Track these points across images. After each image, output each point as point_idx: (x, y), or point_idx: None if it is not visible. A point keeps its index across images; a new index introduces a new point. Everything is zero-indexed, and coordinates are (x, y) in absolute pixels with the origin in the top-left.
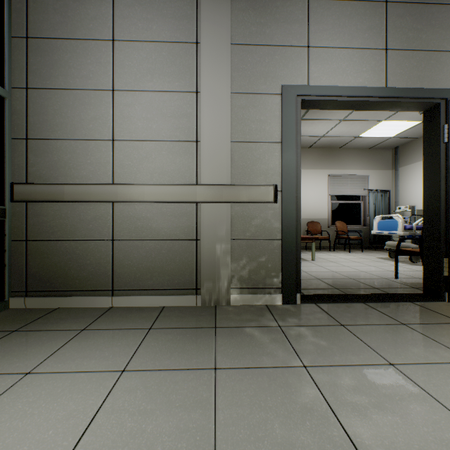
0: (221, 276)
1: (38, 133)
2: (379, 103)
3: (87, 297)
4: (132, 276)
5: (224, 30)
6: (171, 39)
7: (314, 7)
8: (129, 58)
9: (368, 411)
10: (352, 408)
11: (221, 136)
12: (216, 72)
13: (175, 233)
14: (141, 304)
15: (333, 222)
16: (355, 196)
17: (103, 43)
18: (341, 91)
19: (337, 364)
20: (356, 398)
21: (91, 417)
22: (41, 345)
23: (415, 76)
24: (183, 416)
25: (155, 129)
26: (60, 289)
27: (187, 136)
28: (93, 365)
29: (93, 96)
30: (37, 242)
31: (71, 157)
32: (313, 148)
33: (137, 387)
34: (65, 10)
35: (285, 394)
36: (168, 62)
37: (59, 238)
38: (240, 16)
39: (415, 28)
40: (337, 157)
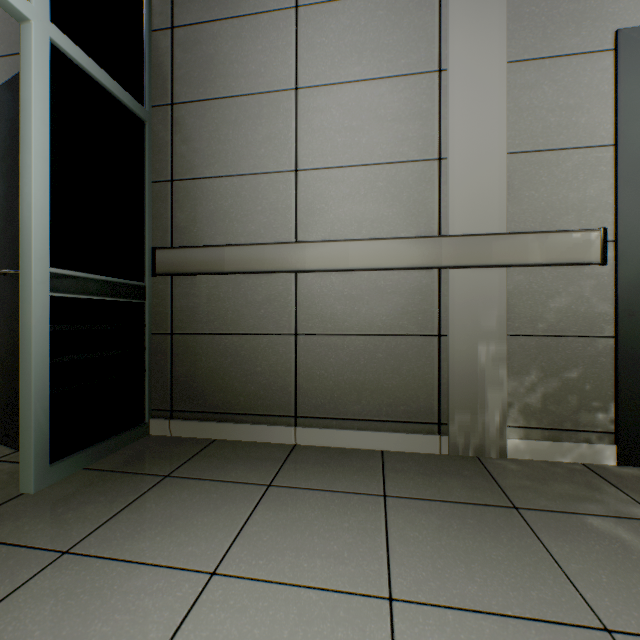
0: (487, 403)
1: (187, 171)
2: None
3: (257, 426)
4: (326, 395)
5: None
6: None
7: None
8: (322, 32)
9: None
10: None
11: (487, 145)
12: (477, 28)
13: (400, 323)
14: (342, 444)
15: None
16: None
17: (281, 14)
18: None
19: None
20: None
21: None
22: (215, 510)
23: None
24: None
25: (364, 144)
26: (218, 410)
27: (421, 151)
28: (323, 572)
29: (265, 103)
30: (186, 337)
31: (233, 203)
32: None
33: None
34: None
35: None
36: (387, 27)
37: (216, 331)
38: None
39: None
40: None
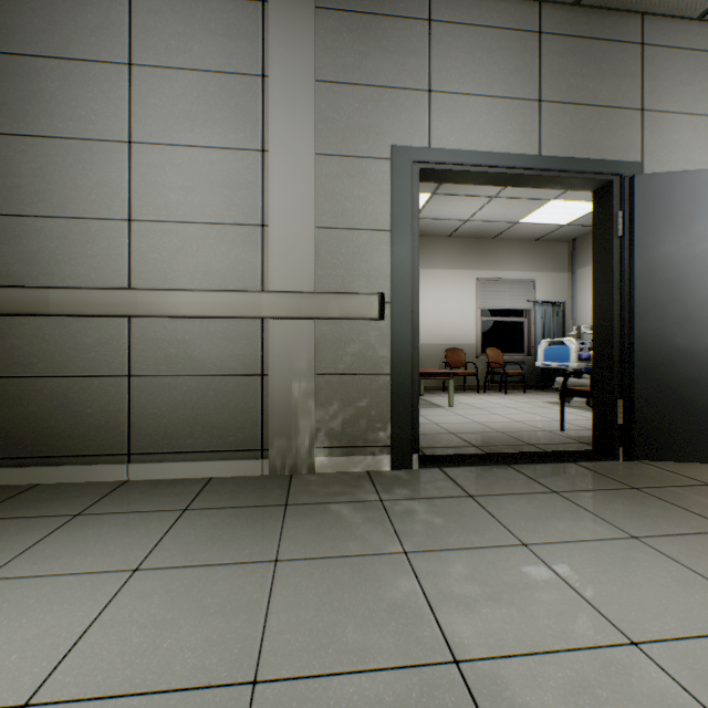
0: (300, 430)
1: (4, 206)
2: (530, 177)
3: (87, 466)
4: (161, 432)
5: (305, 59)
6: (224, 67)
7: (438, 33)
8: (156, 94)
9: (478, 604)
10: (458, 601)
11: (300, 219)
12: (292, 122)
13: (229, 364)
14: (175, 475)
15: (484, 349)
16: (516, 311)
17: (114, 67)
18: (476, 158)
19: (451, 548)
20: (466, 589)
21: (79, 634)
22: (7, 539)
23: (579, 141)
24: (219, 625)
25: (197, 204)
26: (42, 454)
27: (248, 216)
28: (90, 564)
29: (97, 150)
30: (3, 381)
31: (60, 245)
32: (455, 237)
33: (155, 590)
34: (51, 11)
35: (370, 589)
36: (218, 103)
37: (40, 374)
38: (330, 40)
39: (580, 73)
40: (489, 252)
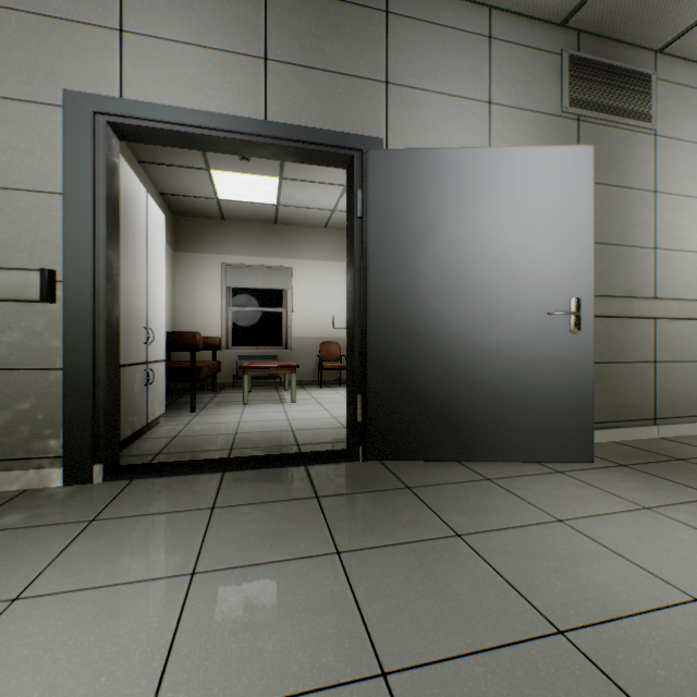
0: None
1: None
2: (258, 144)
3: None
4: None
5: None
6: None
7: None
8: None
9: None
10: None
11: None
12: None
13: None
14: None
15: None
16: None
17: None
18: (182, 115)
19: None
20: None
21: None
22: None
23: (314, 109)
24: None
25: None
26: None
27: None
28: None
29: None
30: None
31: None
32: (332, 228)
33: None
34: None
35: None
36: None
37: None
38: None
39: (315, 34)
40: None
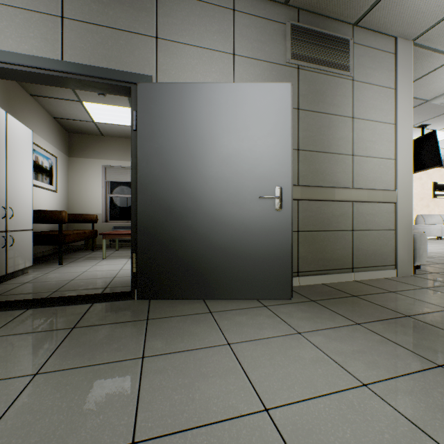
0: None
1: None
2: (58, 77)
3: None
4: None
5: None
6: None
7: None
8: None
9: None
10: None
11: None
12: None
13: None
14: None
15: None
16: None
17: None
18: None
19: None
20: None
21: None
22: None
23: (101, 54)
24: None
25: None
26: None
27: None
28: None
29: None
30: None
31: None
32: None
33: None
34: None
35: None
36: None
37: None
38: None
39: (101, 1)
40: None
